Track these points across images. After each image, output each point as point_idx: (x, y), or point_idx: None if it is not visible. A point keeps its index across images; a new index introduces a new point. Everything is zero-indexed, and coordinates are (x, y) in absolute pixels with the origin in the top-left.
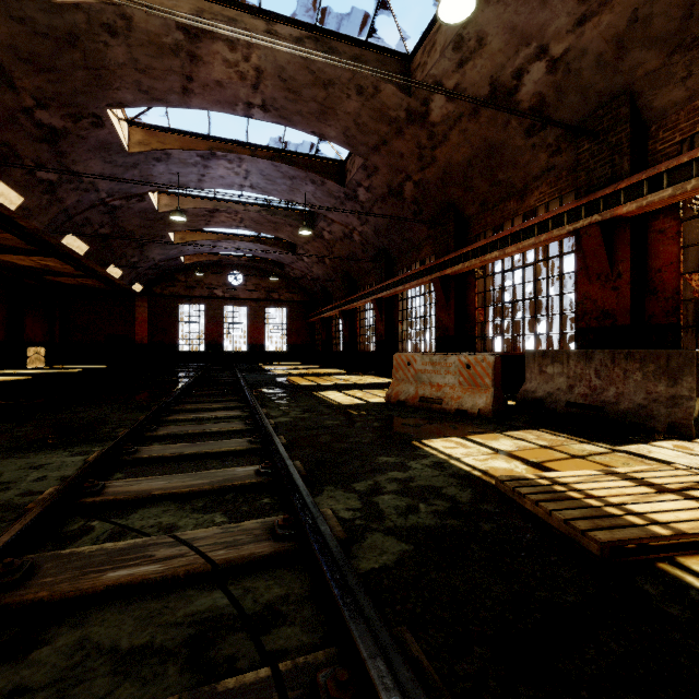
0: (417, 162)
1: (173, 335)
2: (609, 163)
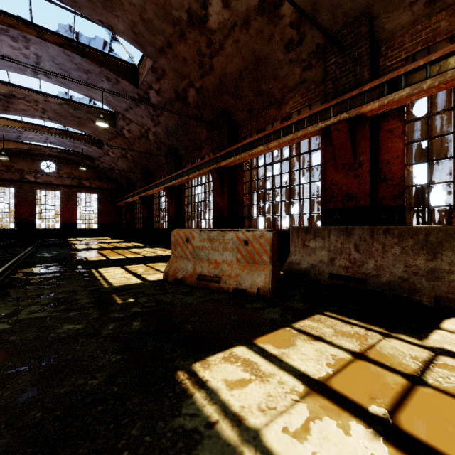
0: (198, 69)
1: None
2: (353, 72)
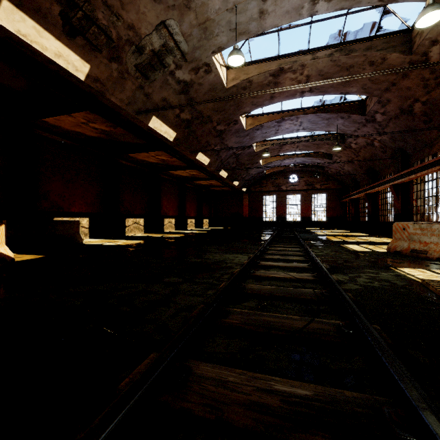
0: (423, 89)
1: (260, 212)
2: None
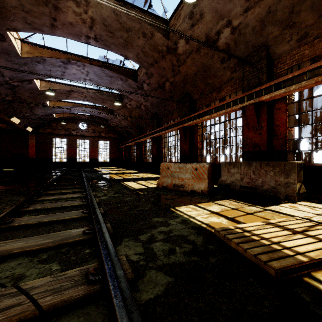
0: (171, 72)
1: (49, 154)
2: (257, 77)
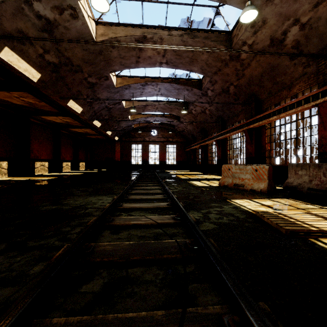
0: (235, 76)
1: (129, 157)
2: None
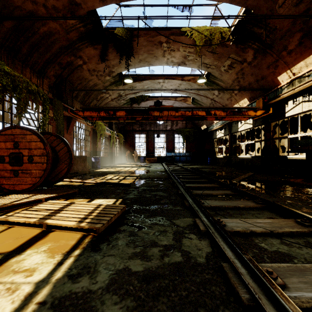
0: None
1: None
2: None
